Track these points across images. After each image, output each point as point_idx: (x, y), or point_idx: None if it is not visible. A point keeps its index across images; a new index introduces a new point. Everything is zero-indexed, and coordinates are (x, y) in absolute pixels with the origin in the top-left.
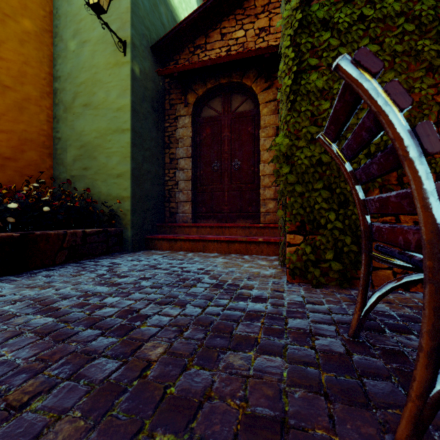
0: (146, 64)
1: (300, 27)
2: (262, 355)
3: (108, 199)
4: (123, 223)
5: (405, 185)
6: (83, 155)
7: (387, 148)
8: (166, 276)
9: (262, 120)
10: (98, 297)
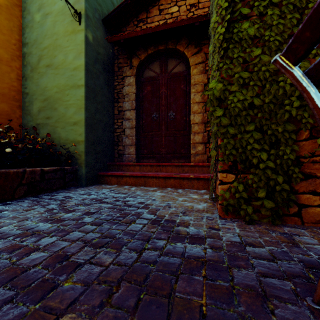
0: (98, 33)
1: None
2: None
3: (66, 142)
4: (78, 163)
5: None
6: (46, 107)
7: None
8: (109, 211)
9: (193, 79)
10: (35, 237)
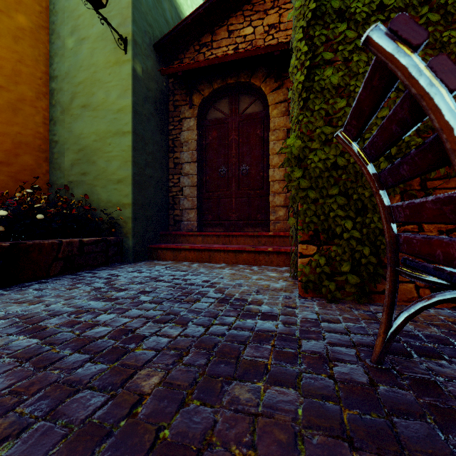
0: (149, 63)
1: (314, 18)
2: (273, 386)
3: (108, 206)
4: (124, 232)
5: (429, 191)
6: (81, 160)
7: (425, 144)
8: (168, 290)
9: (272, 122)
10: (91, 314)
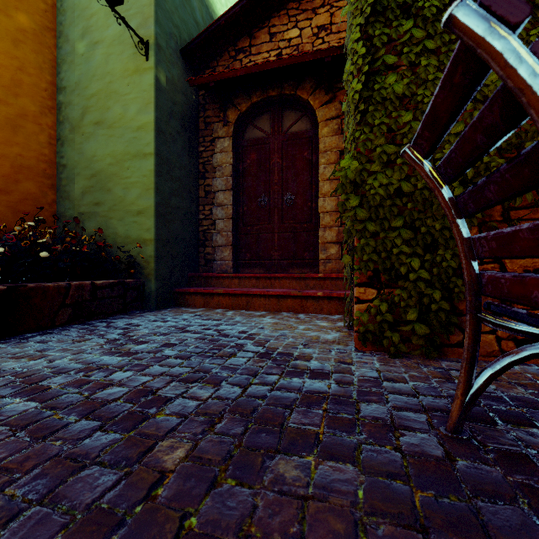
0: (175, 72)
1: (373, 14)
2: (326, 460)
3: (126, 242)
4: (145, 273)
5: (513, 222)
6: (94, 187)
7: (520, 156)
8: (197, 342)
9: (322, 143)
10: (104, 371)
